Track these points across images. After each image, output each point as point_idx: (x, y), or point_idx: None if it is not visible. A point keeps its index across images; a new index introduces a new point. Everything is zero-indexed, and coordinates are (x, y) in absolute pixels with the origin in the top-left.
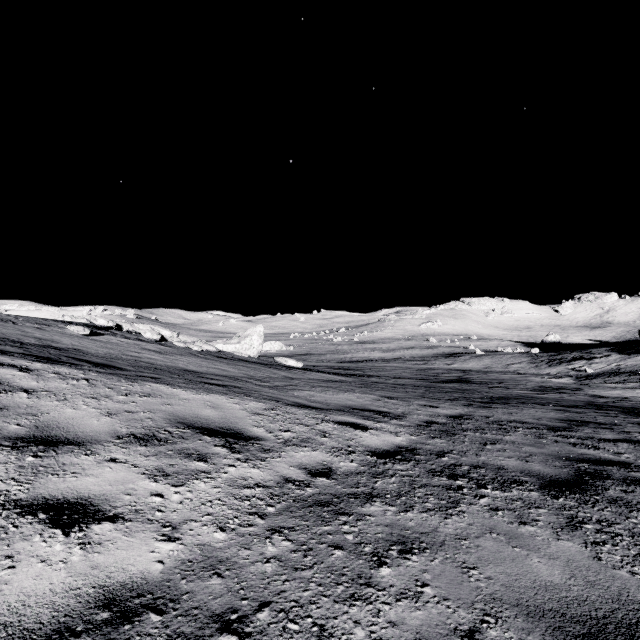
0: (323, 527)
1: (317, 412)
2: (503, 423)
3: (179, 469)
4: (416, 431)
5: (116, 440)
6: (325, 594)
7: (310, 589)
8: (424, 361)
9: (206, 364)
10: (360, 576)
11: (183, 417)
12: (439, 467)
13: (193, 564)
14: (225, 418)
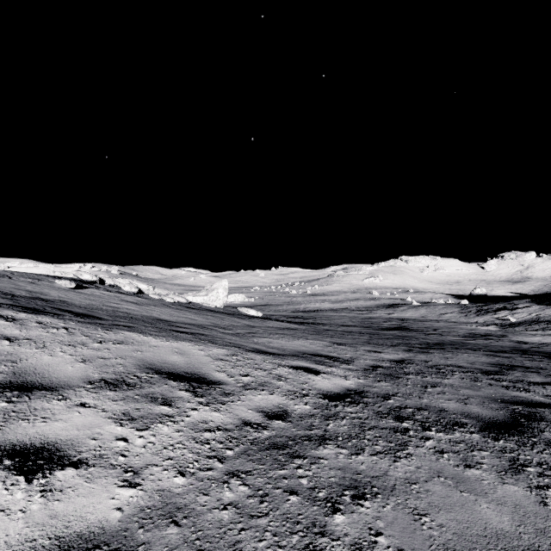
0: (279, 471)
1: (274, 357)
2: (441, 367)
3: (144, 413)
4: (363, 375)
5: (87, 385)
6: (280, 545)
7: (265, 539)
8: (368, 311)
9: (177, 314)
10: (314, 524)
11: (152, 363)
12: (386, 409)
13: (151, 511)
14: (190, 364)
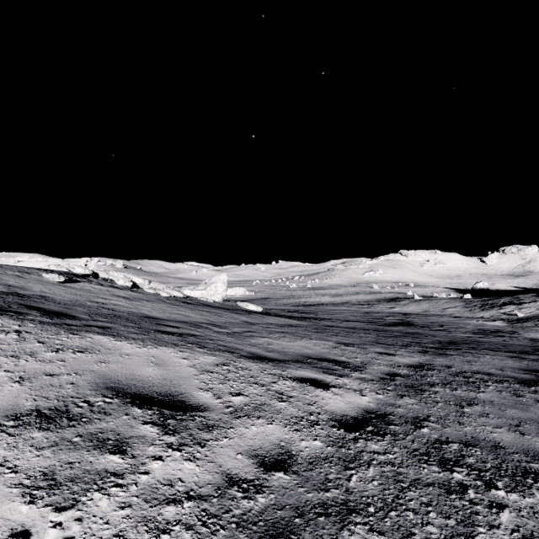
0: None
1: (274, 366)
2: (468, 375)
3: (79, 471)
4: (381, 387)
5: (8, 422)
6: None
7: None
8: (368, 305)
9: (170, 310)
10: None
11: (116, 379)
12: (423, 446)
13: None
14: (167, 379)
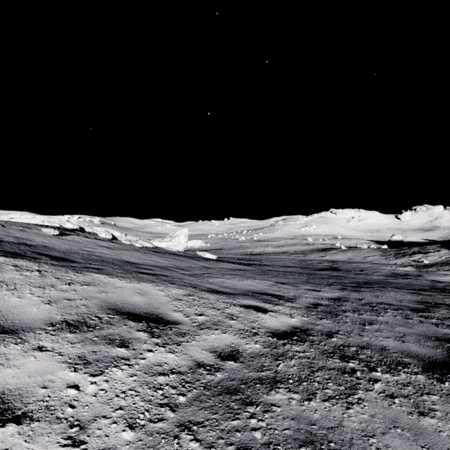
0: (231, 421)
1: (226, 297)
2: (374, 305)
3: (100, 356)
4: (306, 312)
5: (48, 327)
6: None
7: None
8: (304, 254)
9: (144, 257)
10: None
11: (114, 303)
12: (331, 348)
13: None
14: (150, 304)
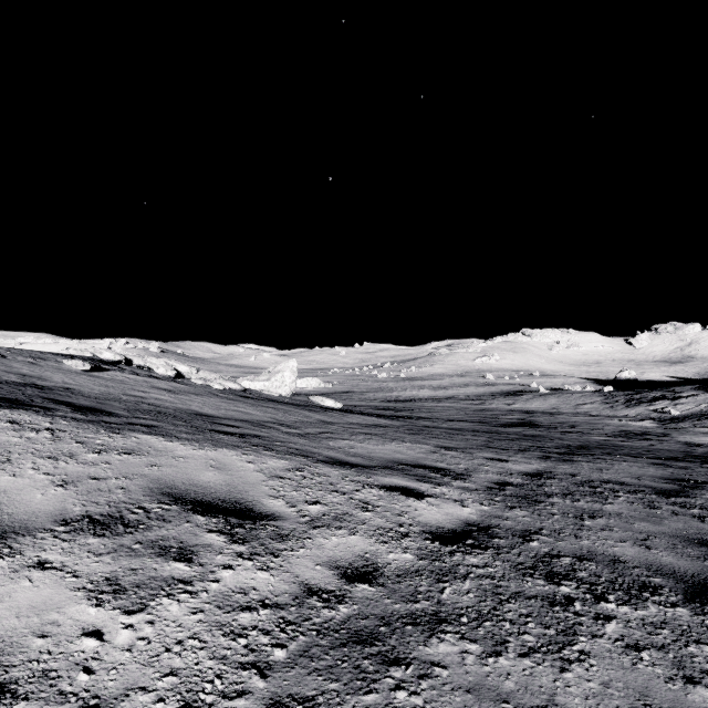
0: (363, 696)
1: (357, 472)
2: (596, 484)
3: (143, 577)
4: (487, 498)
5: (59, 527)
6: None
7: None
8: (480, 400)
9: (226, 406)
10: None
11: (172, 485)
12: (529, 560)
13: None
14: (231, 485)
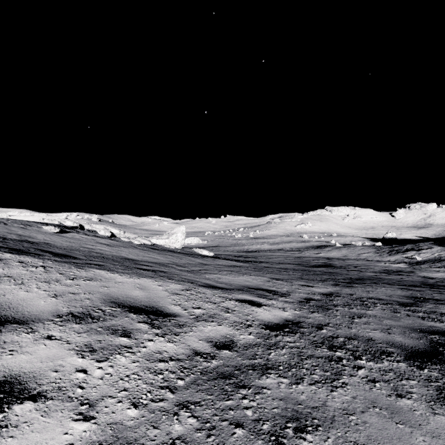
0: (225, 401)
1: (222, 292)
2: (364, 299)
3: (105, 345)
4: (299, 306)
5: (56, 318)
6: None
7: None
8: (299, 251)
9: (142, 254)
10: None
11: (116, 297)
12: (320, 339)
13: None
14: (150, 298)
